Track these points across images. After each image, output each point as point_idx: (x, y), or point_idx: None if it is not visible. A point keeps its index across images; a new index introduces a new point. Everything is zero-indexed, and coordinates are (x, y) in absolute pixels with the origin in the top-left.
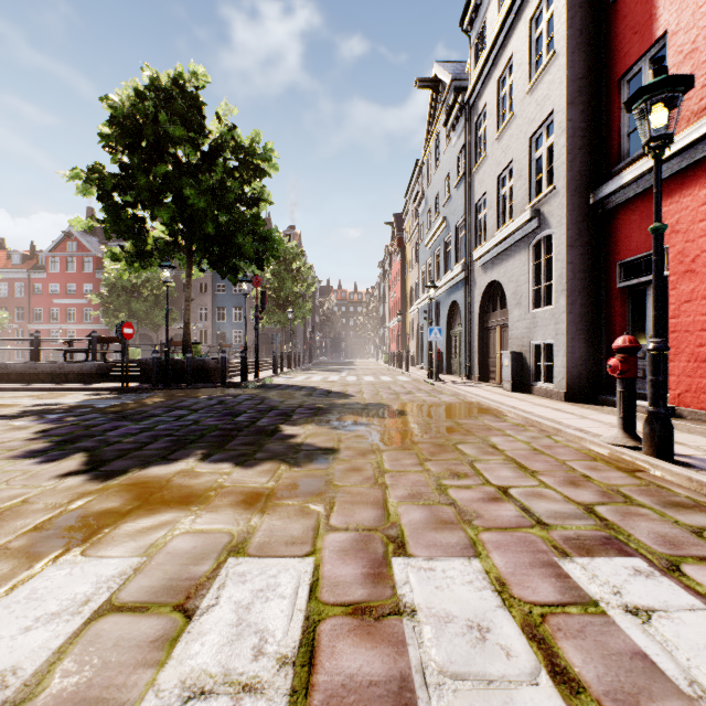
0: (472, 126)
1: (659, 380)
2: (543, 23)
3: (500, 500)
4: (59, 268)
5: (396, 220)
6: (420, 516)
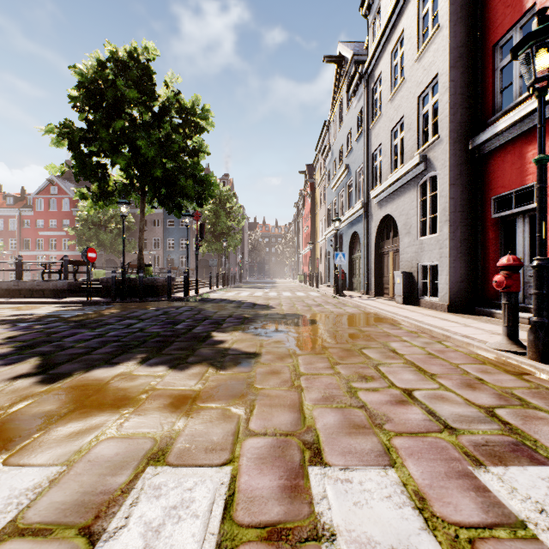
0: (370, 91)
1: (543, 293)
2: (429, 3)
3: (406, 403)
4: (43, 207)
5: (308, 169)
6: (334, 420)
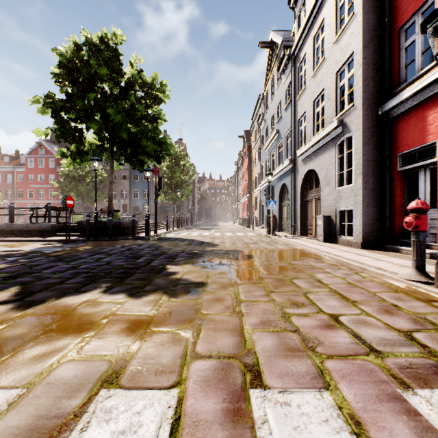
0: (296, 69)
1: None
2: None
3: (334, 327)
4: (33, 165)
5: (246, 134)
6: (271, 343)
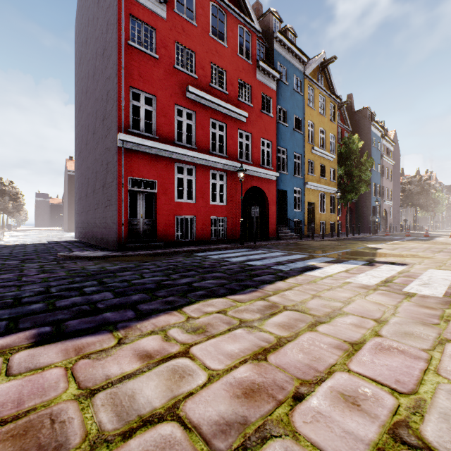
0: None
1: None
2: None
3: None
4: None
5: None
6: None
